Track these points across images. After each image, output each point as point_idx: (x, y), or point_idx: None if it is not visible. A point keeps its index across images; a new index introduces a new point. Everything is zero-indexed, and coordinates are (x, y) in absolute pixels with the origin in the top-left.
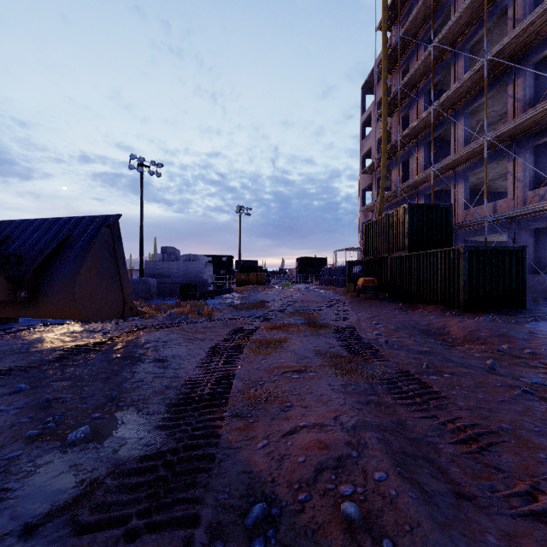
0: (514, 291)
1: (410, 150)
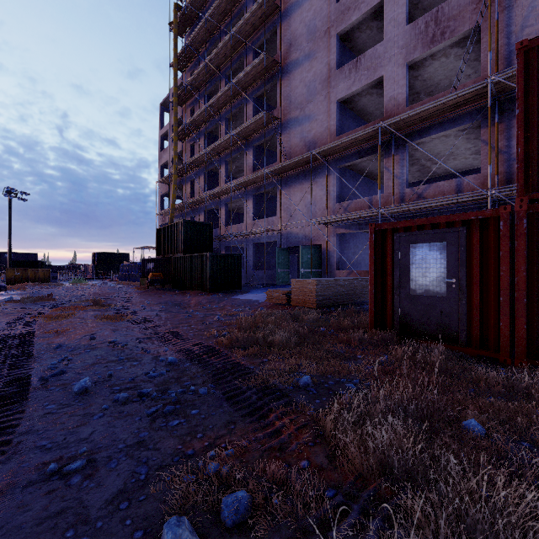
0: (236, 280)
1: (196, 174)
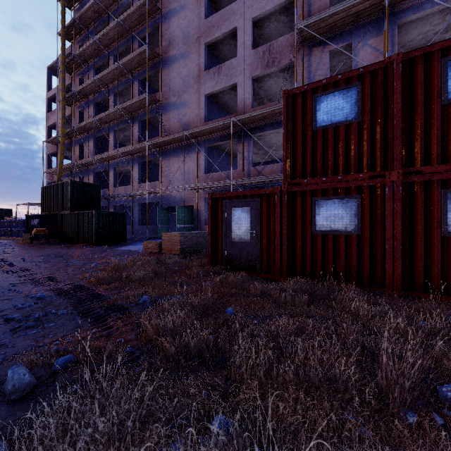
0: (121, 234)
1: (85, 138)
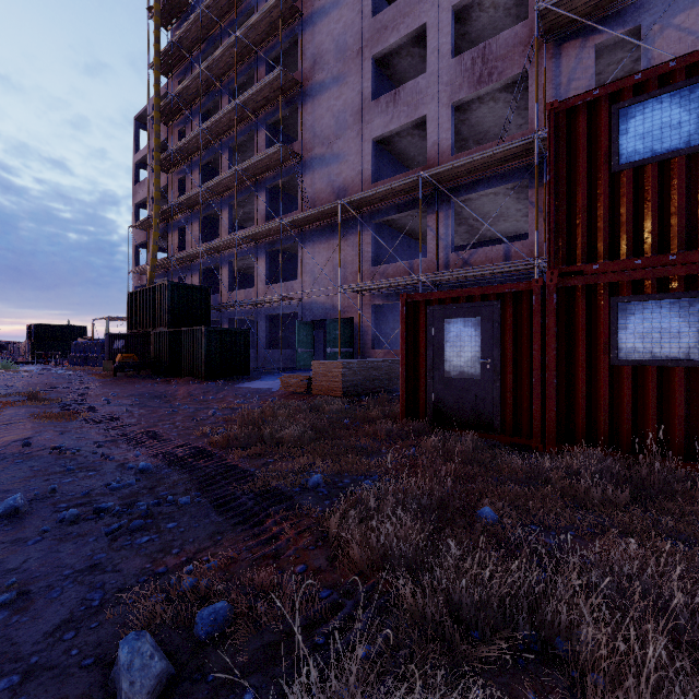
0: (243, 363)
1: (187, 219)
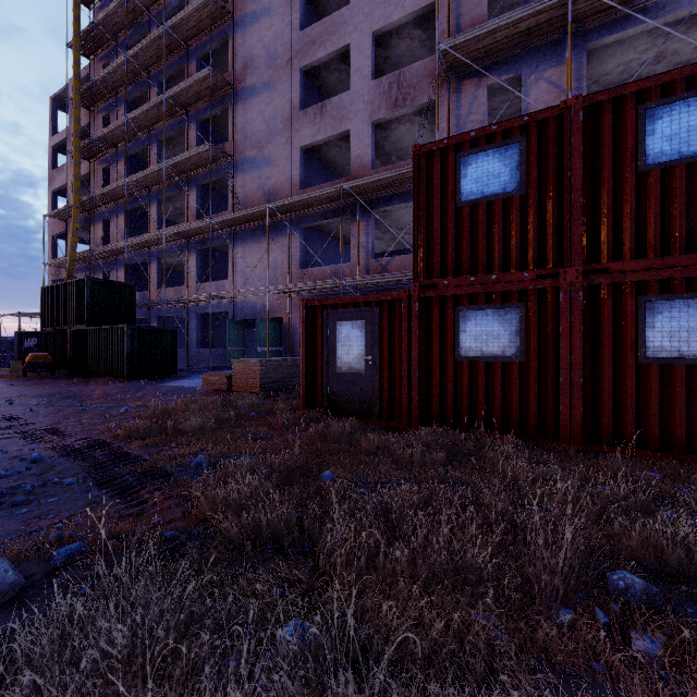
0: (169, 362)
1: (112, 211)
